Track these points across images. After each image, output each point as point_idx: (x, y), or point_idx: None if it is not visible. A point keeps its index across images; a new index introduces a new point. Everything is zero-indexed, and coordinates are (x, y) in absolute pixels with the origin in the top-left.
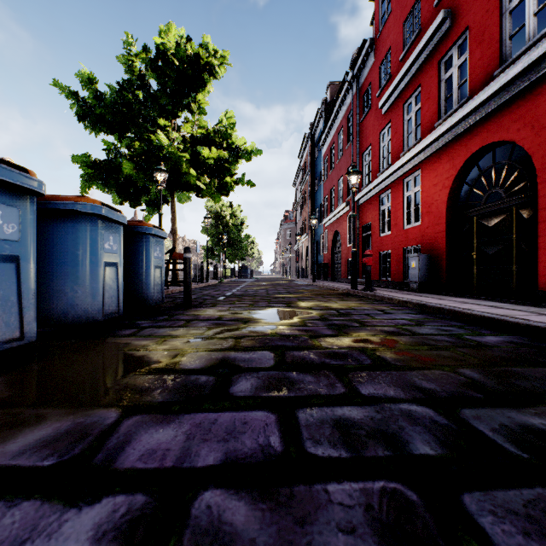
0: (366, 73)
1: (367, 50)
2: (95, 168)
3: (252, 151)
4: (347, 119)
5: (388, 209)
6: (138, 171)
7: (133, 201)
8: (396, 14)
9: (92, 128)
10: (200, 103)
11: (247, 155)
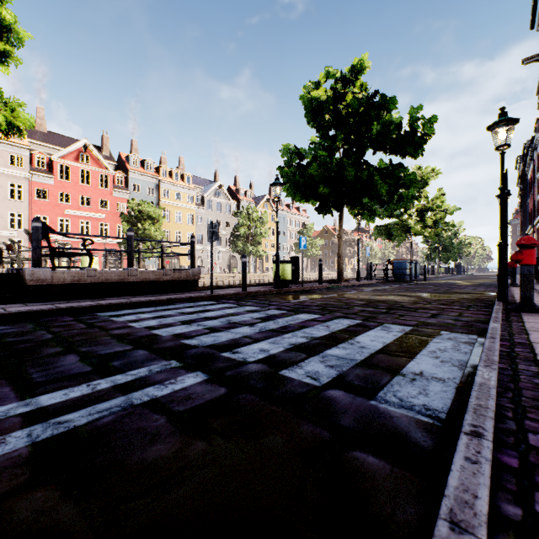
0: (538, 149)
1: (536, 139)
2: (381, 231)
3: (454, 210)
4: (534, 168)
5: None
6: (400, 233)
7: (392, 240)
8: None
9: (382, 218)
10: (424, 193)
11: (451, 212)
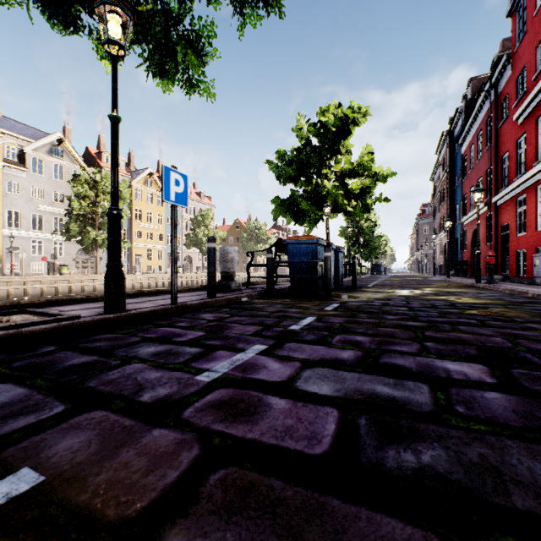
0: (503, 83)
1: (503, 64)
2: (283, 205)
3: (388, 175)
4: (486, 123)
5: (524, 211)
6: (310, 205)
7: (301, 222)
8: (530, 37)
9: (283, 182)
10: (347, 147)
11: (384, 178)
